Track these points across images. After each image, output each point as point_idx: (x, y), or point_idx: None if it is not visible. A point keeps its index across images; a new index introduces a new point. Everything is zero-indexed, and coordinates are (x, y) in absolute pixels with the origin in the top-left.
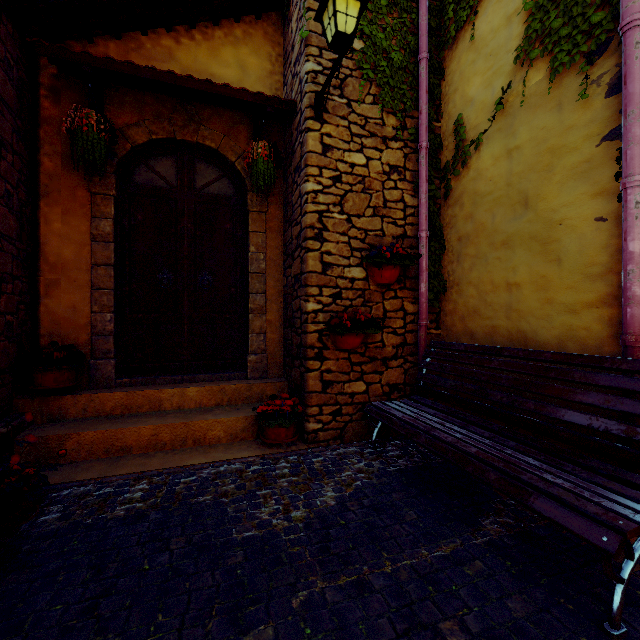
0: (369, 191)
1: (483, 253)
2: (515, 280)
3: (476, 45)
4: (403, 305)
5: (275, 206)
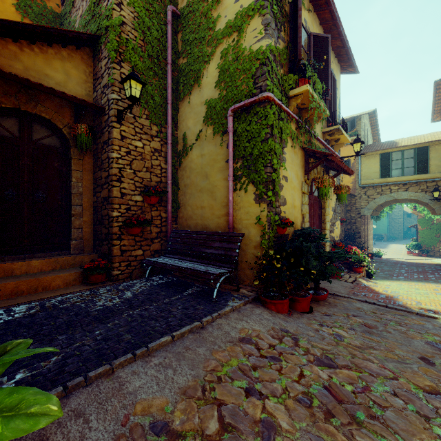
0: (144, 160)
1: (193, 193)
2: (203, 205)
3: (191, 106)
4: (160, 214)
5: (88, 156)
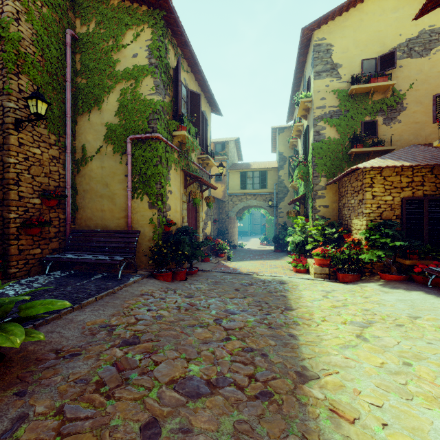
0: (43, 166)
1: (93, 198)
2: (104, 209)
3: (91, 123)
4: (59, 215)
5: None
